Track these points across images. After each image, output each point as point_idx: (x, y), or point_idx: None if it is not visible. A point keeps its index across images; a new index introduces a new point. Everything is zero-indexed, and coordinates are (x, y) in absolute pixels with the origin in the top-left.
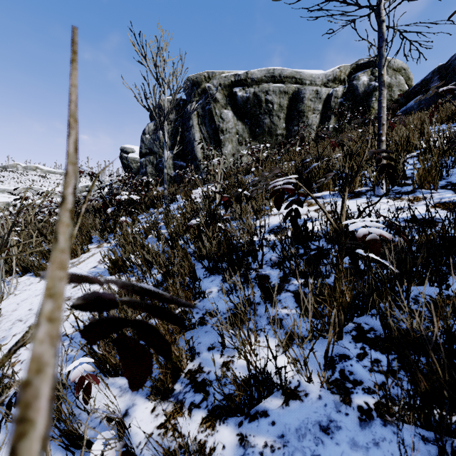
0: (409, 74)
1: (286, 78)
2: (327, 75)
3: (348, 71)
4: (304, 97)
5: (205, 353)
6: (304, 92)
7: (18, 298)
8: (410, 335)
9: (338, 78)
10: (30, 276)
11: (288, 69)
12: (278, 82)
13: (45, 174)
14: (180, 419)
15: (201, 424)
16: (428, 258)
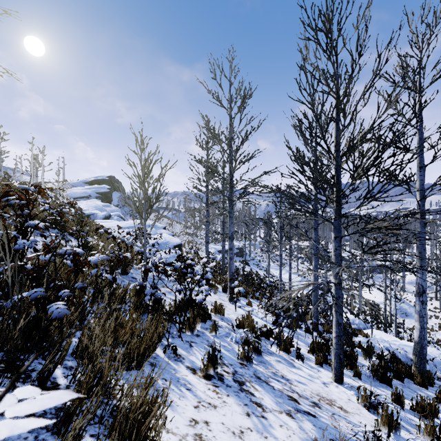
0: None
1: None
2: None
3: None
4: None
5: None
6: None
7: None
8: None
9: None
10: None
11: None
12: None
13: None
14: None
15: None
16: None
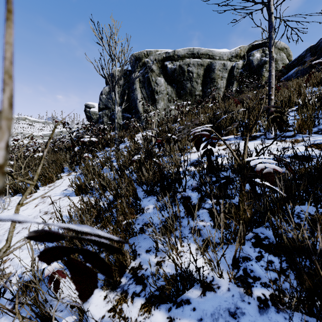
0: (289, 52)
1: (202, 55)
2: (231, 52)
3: (246, 50)
4: (215, 69)
5: (144, 254)
6: (215, 65)
7: (10, 212)
8: (295, 242)
9: (239, 54)
10: (19, 196)
11: (203, 48)
12: (197, 57)
13: (32, 123)
14: (125, 305)
15: (140, 309)
16: (307, 185)
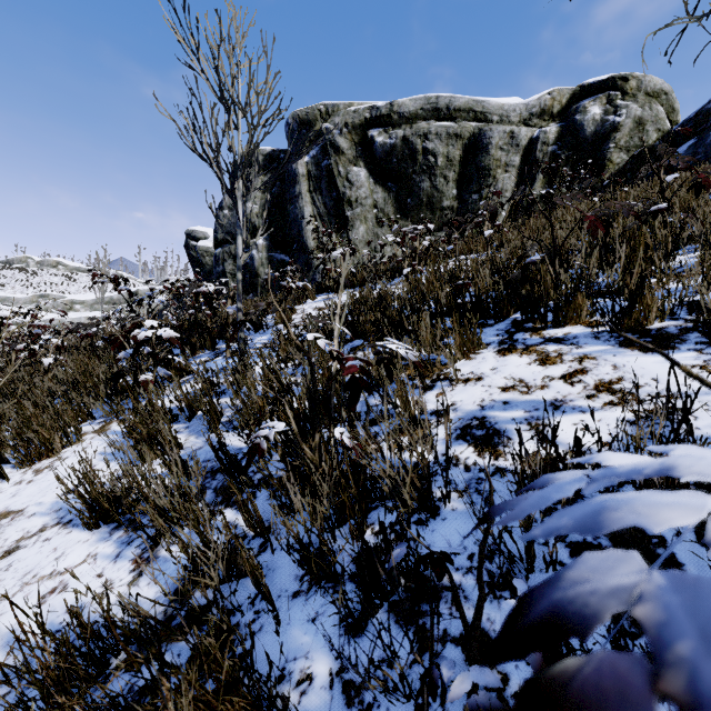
0: (673, 102)
1: (459, 112)
2: (529, 105)
3: (566, 98)
4: (490, 144)
5: None
6: (490, 136)
7: None
8: None
9: (549, 110)
10: None
11: (461, 96)
12: (445, 118)
13: (72, 274)
14: None
15: None
16: None
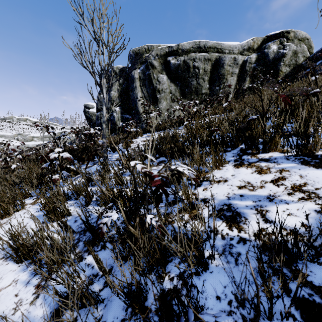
0: (311, 43)
1: (210, 48)
2: (242, 45)
3: (260, 42)
4: (224, 63)
5: None
6: (224, 59)
7: None
8: None
9: (252, 47)
10: None
11: (211, 41)
12: (203, 51)
13: (33, 124)
14: None
15: None
16: None
